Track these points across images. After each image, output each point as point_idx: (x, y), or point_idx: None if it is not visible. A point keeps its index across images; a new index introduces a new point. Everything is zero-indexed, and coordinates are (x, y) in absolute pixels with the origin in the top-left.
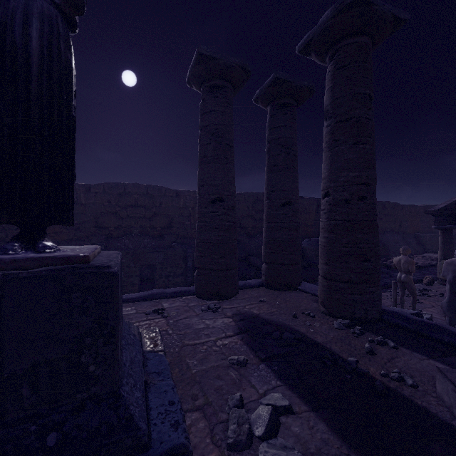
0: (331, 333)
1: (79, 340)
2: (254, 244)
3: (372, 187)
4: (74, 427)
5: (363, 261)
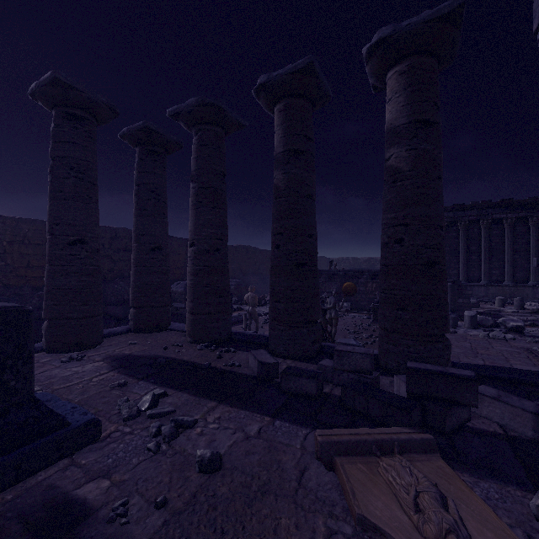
0: (195, 353)
1: (2, 363)
2: (112, 290)
3: (225, 242)
4: (4, 424)
5: (219, 297)
